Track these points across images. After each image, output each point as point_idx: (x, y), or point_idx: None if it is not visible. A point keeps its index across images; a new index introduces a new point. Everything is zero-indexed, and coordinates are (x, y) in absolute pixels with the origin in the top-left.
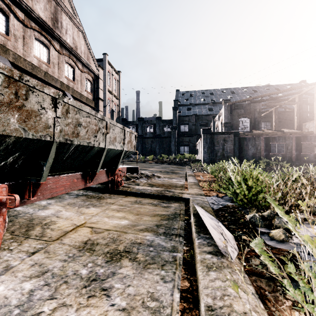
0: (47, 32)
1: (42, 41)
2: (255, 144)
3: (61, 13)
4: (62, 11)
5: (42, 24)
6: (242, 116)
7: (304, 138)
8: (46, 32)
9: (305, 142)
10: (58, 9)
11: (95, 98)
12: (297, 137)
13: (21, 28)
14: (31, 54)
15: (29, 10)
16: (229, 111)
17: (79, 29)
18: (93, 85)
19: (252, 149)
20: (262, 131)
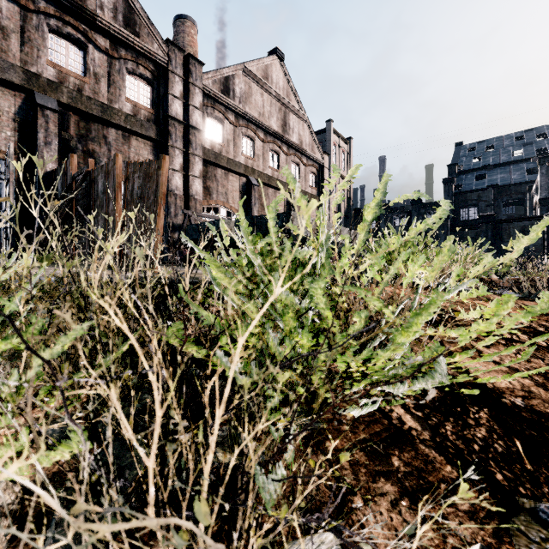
0: (278, 140)
1: (274, 150)
2: None
3: (289, 114)
4: (290, 112)
5: (275, 136)
6: None
7: None
8: (277, 140)
9: None
10: (286, 112)
11: (319, 193)
12: None
13: (261, 146)
14: (267, 166)
15: (267, 129)
16: None
17: (304, 121)
18: (317, 177)
19: None
20: None
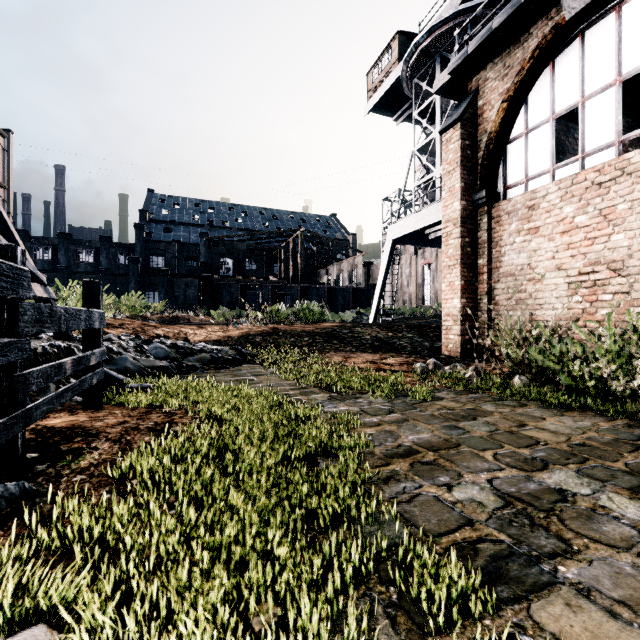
0: None
1: None
2: (230, 292)
3: None
4: None
5: None
6: (224, 256)
7: (280, 288)
8: None
9: (280, 292)
10: None
11: None
12: (274, 286)
13: None
14: None
15: None
16: (208, 248)
17: None
18: None
19: (228, 297)
20: (247, 277)
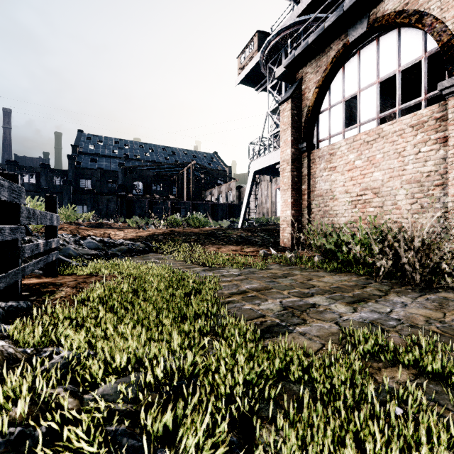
0: None
1: None
2: (141, 206)
3: None
4: None
5: None
6: (136, 180)
7: (177, 203)
8: None
9: (177, 207)
10: None
11: None
12: (173, 202)
13: None
14: None
15: None
16: (124, 174)
17: None
18: None
19: (139, 210)
20: (153, 195)
